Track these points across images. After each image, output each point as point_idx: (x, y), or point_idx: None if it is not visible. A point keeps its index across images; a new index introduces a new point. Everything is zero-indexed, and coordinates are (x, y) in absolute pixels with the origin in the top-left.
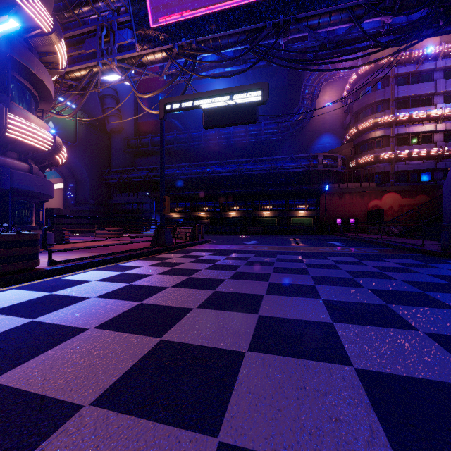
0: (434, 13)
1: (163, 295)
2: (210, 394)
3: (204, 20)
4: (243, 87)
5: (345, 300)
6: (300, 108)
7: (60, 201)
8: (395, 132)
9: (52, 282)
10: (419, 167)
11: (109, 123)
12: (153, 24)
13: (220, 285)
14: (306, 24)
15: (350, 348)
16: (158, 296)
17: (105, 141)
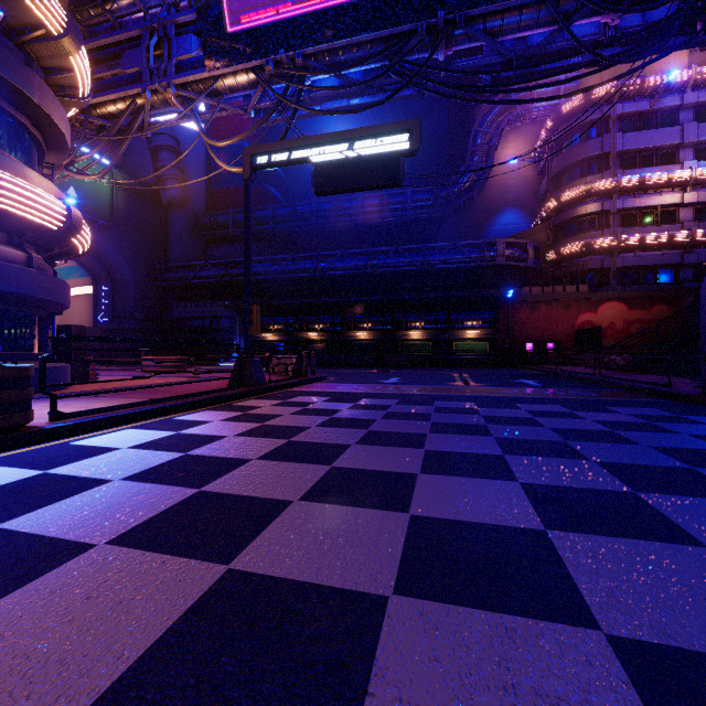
0: (689, 8)
1: (242, 475)
2: (318, 705)
3: (315, 20)
4: (379, 128)
5: (560, 484)
6: (468, 167)
7: (87, 315)
8: (619, 205)
9: (52, 450)
10: (656, 261)
11: (166, 191)
12: (233, 26)
13: (341, 456)
14: (482, 27)
15: (588, 587)
16: (233, 477)
17: (159, 220)
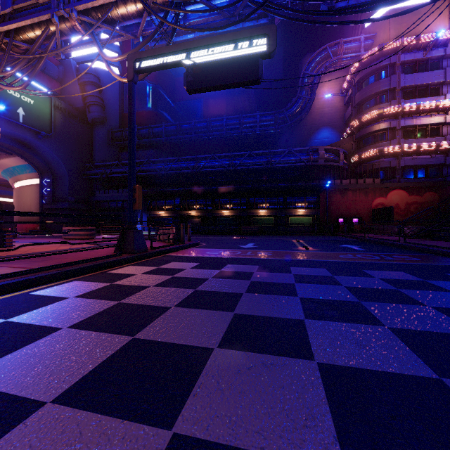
0: None
1: None
2: None
3: None
4: (241, 33)
5: None
6: (298, 98)
7: (36, 199)
8: (402, 124)
9: None
10: (427, 162)
11: (90, 113)
12: None
13: (194, 388)
14: None
15: None
16: None
17: (86, 133)
